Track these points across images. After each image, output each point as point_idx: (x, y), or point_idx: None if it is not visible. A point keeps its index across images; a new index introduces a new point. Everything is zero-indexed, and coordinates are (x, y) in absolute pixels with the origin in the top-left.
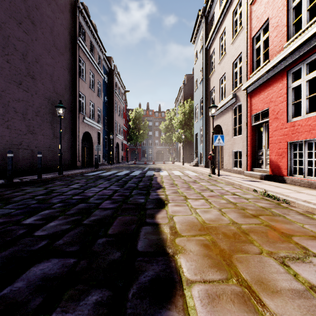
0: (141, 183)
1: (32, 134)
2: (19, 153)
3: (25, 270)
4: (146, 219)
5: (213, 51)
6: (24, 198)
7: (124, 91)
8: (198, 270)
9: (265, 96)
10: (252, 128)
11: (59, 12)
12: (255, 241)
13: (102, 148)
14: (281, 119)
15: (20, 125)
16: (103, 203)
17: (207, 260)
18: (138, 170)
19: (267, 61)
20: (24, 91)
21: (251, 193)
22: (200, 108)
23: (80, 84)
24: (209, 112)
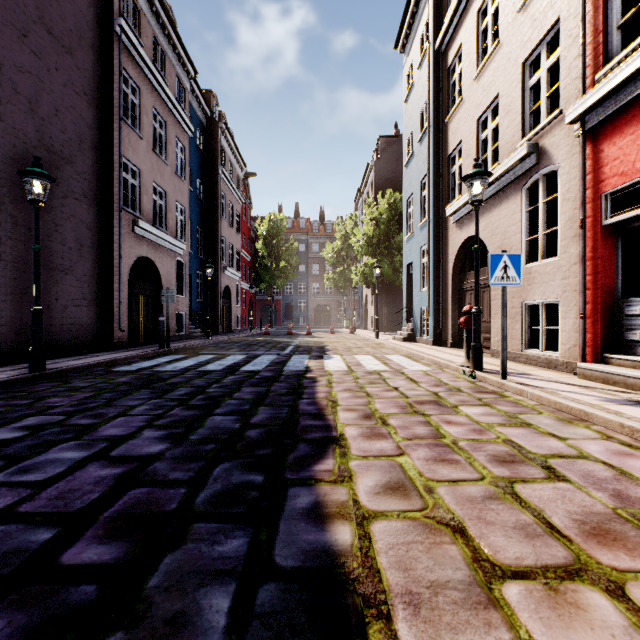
0: (260, 414)
1: None
2: None
3: None
4: None
5: (457, 53)
6: None
7: (245, 175)
8: None
9: None
10: (601, 234)
11: None
12: None
13: (191, 299)
14: None
15: None
16: None
17: None
18: (267, 351)
19: None
20: None
21: None
22: (419, 202)
23: (124, 138)
24: (446, 209)
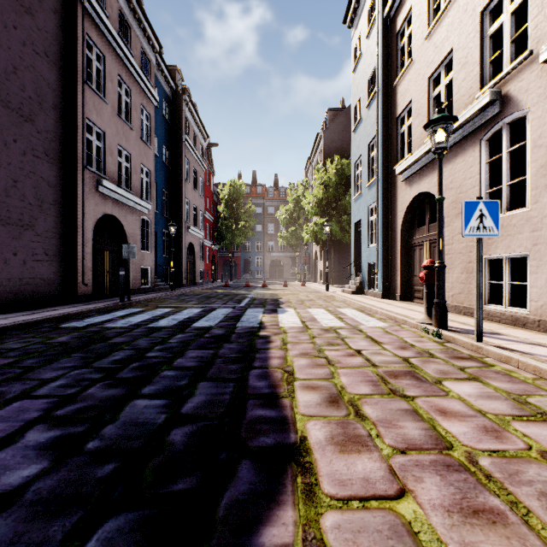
0: (198, 395)
1: None
2: None
3: None
4: None
5: (406, 17)
6: None
7: (208, 145)
8: None
9: None
10: None
11: None
12: None
13: (157, 255)
14: None
15: None
16: None
17: None
18: (224, 304)
19: None
20: None
21: None
22: (368, 164)
23: (88, 101)
24: (395, 168)
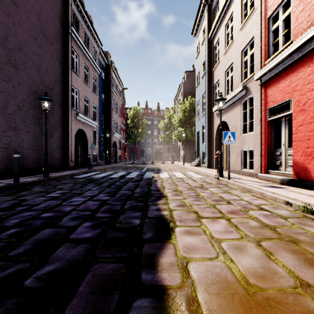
0: (137, 190)
1: (14, 131)
2: None
3: None
4: (141, 272)
5: (217, 41)
6: None
7: (122, 89)
8: None
9: (286, 85)
10: (267, 124)
11: None
12: None
13: (99, 147)
14: (310, 111)
15: None
16: (79, 228)
17: None
18: (135, 170)
19: (289, 42)
20: (3, 81)
21: (282, 206)
22: (202, 105)
23: (72, 78)
24: (213, 108)
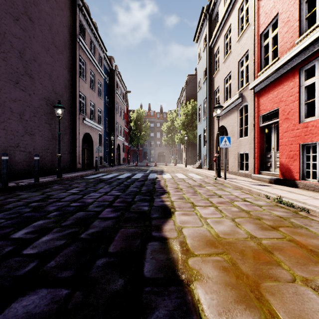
0: (144, 188)
1: (30, 135)
2: (15, 156)
3: (4, 307)
4: (152, 232)
5: (217, 49)
6: (18, 205)
7: (125, 92)
8: (221, 307)
9: (274, 95)
10: (259, 129)
11: (59, 9)
12: (282, 262)
13: (103, 150)
14: (293, 120)
15: (17, 126)
16: (103, 212)
17: (230, 291)
18: (139, 172)
19: (277, 58)
20: (21, 91)
21: (262, 199)
22: (203, 109)
23: (80, 84)
24: (213, 113)
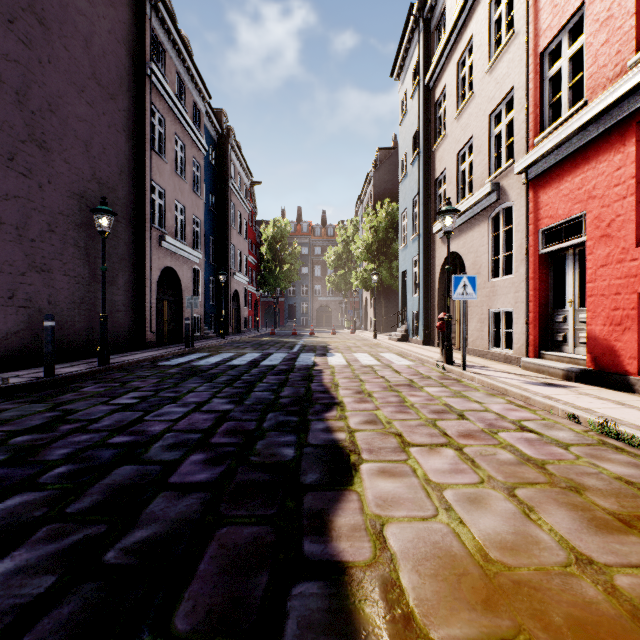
0: (286, 391)
1: (41, 273)
2: (7, 317)
3: None
4: (302, 540)
5: (442, 92)
6: None
7: (251, 183)
8: None
9: (575, 185)
10: (539, 260)
11: (107, 5)
12: None
13: (204, 303)
14: (621, 239)
15: (10, 253)
16: (183, 464)
17: None
18: (278, 350)
19: (581, 103)
20: (20, 176)
21: (562, 423)
22: (412, 218)
23: (153, 165)
24: (433, 226)
